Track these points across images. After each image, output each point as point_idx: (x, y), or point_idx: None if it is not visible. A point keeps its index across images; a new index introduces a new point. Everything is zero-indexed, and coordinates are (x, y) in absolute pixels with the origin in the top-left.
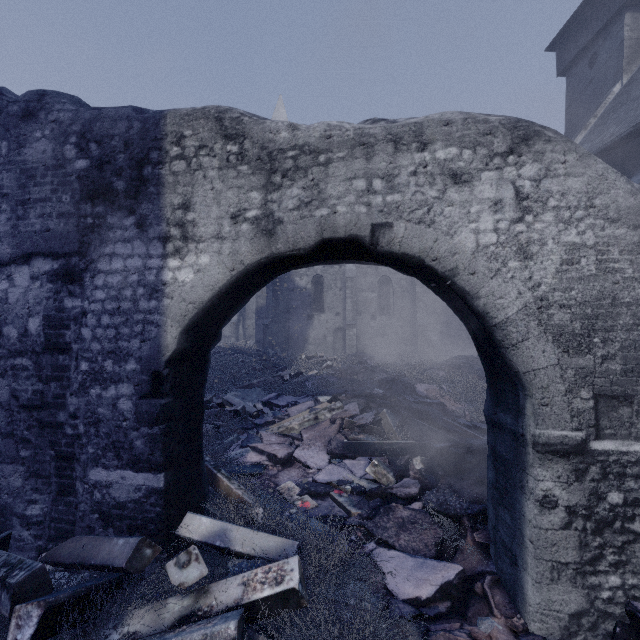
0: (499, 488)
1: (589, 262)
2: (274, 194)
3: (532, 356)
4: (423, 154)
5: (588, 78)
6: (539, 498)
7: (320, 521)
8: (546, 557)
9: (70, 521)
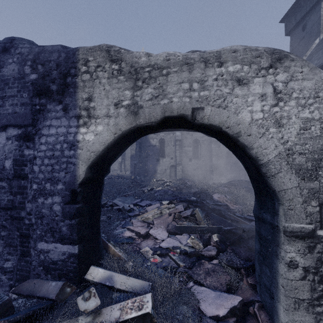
0: (262, 254)
1: (316, 128)
2: (138, 92)
3: (283, 182)
4: (221, 68)
5: (302, 36)
6: (287, 262)
7: (163, 269)
8: (291, 295)
9: (27, 271)
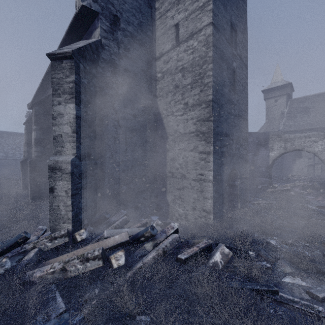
0: None
1: None
2: (286, 144)
3: None
4: (309, 139)
5: None
6: None
7: None
8: None
9: (255, 184)
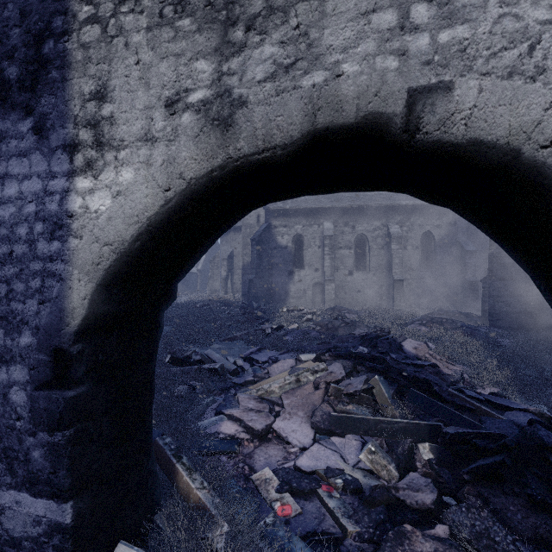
0: None
1: None
2: (233, 60)
3: None
4: None
5: None
6: None
7: (305, 542)
8: None
9: None
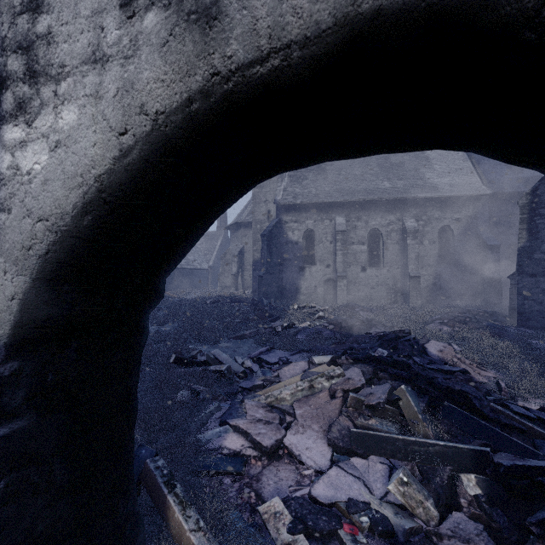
0: None
1: None
2: None
3: None
4: None
5: None
6: None
7: None
8: None
9: None
